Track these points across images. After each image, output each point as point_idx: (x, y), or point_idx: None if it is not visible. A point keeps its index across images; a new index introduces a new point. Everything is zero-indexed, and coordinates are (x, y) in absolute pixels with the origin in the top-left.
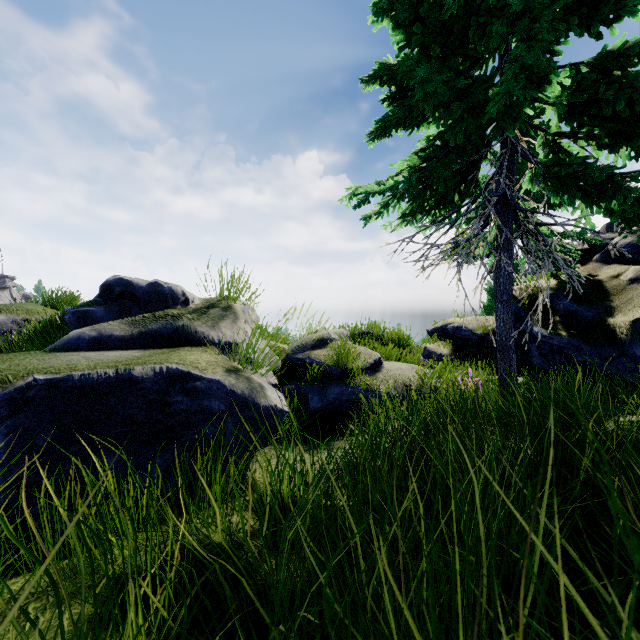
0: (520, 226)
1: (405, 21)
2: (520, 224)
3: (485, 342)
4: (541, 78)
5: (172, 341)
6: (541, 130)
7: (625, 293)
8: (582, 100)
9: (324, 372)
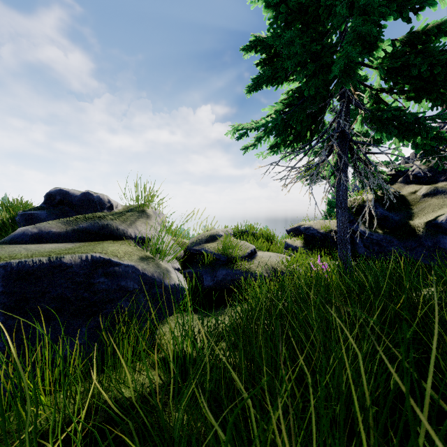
0: (353, 155)
1: (274, 2)
2: (353, 153)
3: (326, 238)
4: (371, 46)
5: (98, 236)
6: (368, 87)
7: (420, 204)
8: (397, 65)
9: (214, 259)
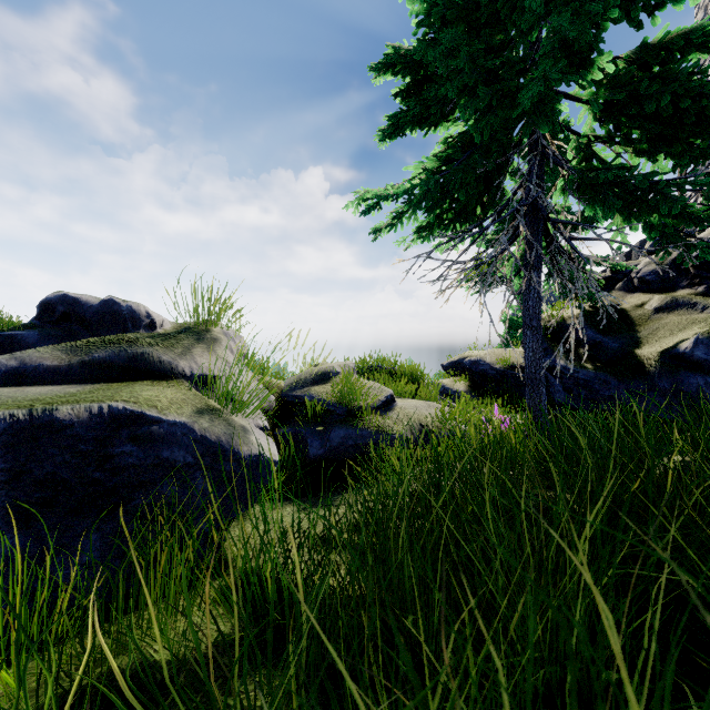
0: (550, 242)
1: None
2: (550, 240)
3: (504, 377)
4: (582, 61)
5: (127, 373)
6: (574, 133)
7: (650, 323)
8: (621, 97)
9: (327, 412)
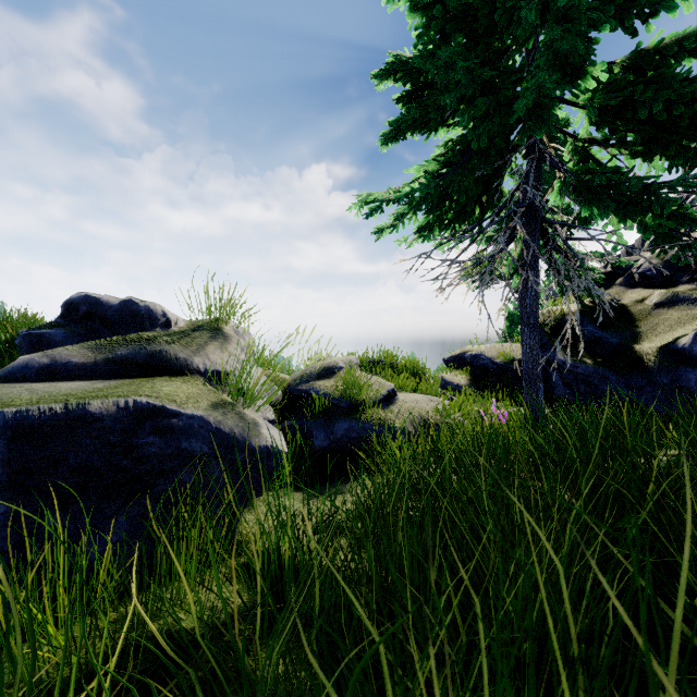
0: (548, 242)
1: (423, 2)
2: (548, 240)
3: (505, 371)
4: (575, 71)
5: (147, 369)
6: (570, 136)
7: (651, 318)
8: (616, 102)
9: (331, 405)
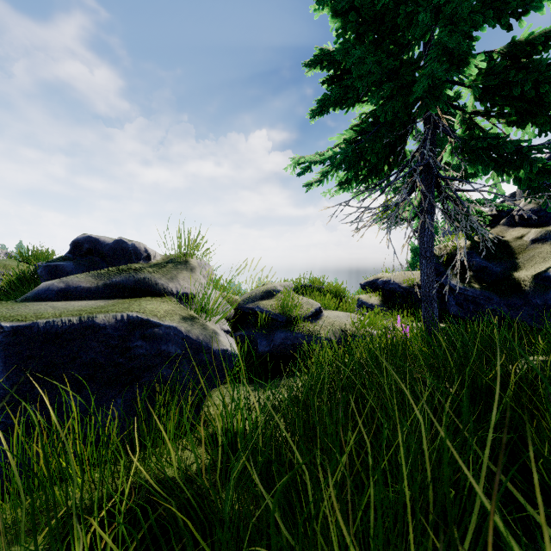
0: (441, 192)
1: (342, 10)
2: (441, 191)
3: (409, 294)
4: (461, 61)
5: (134, 292)
6: (459, 109)
7: (528, 251)
8: (495, 83)
9: (271, 320)
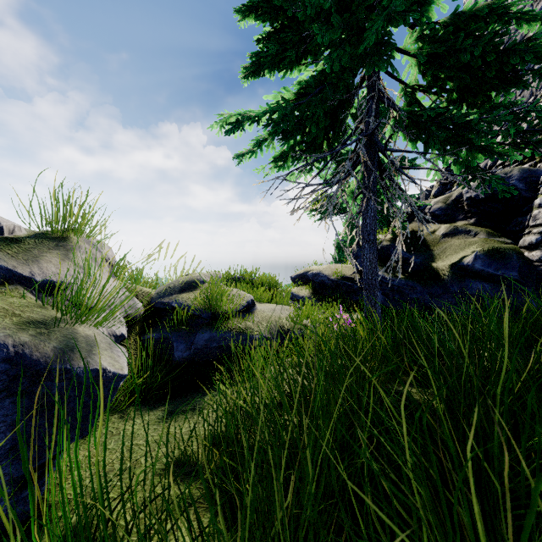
0: (382, 172)
1: None
2: (383, 170)
3: (338, 286)
4: (421, 0)
5: None
6: (401, 82)
7: (441, 244)
8: (440, 51)
9: (193, 316)
